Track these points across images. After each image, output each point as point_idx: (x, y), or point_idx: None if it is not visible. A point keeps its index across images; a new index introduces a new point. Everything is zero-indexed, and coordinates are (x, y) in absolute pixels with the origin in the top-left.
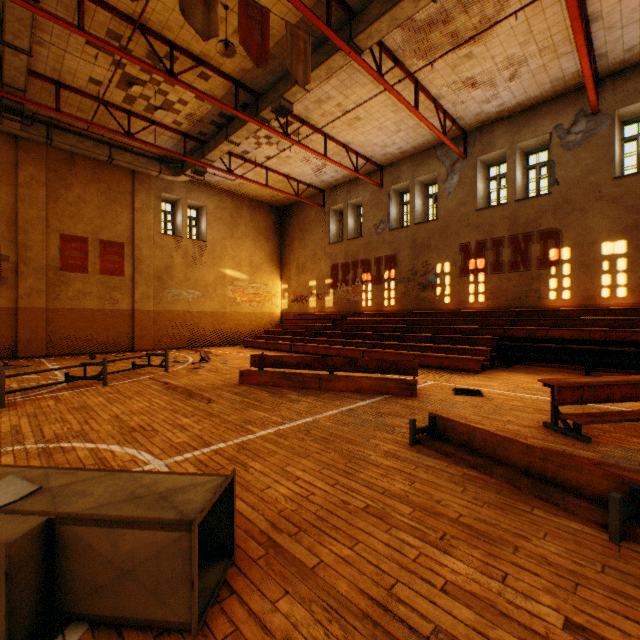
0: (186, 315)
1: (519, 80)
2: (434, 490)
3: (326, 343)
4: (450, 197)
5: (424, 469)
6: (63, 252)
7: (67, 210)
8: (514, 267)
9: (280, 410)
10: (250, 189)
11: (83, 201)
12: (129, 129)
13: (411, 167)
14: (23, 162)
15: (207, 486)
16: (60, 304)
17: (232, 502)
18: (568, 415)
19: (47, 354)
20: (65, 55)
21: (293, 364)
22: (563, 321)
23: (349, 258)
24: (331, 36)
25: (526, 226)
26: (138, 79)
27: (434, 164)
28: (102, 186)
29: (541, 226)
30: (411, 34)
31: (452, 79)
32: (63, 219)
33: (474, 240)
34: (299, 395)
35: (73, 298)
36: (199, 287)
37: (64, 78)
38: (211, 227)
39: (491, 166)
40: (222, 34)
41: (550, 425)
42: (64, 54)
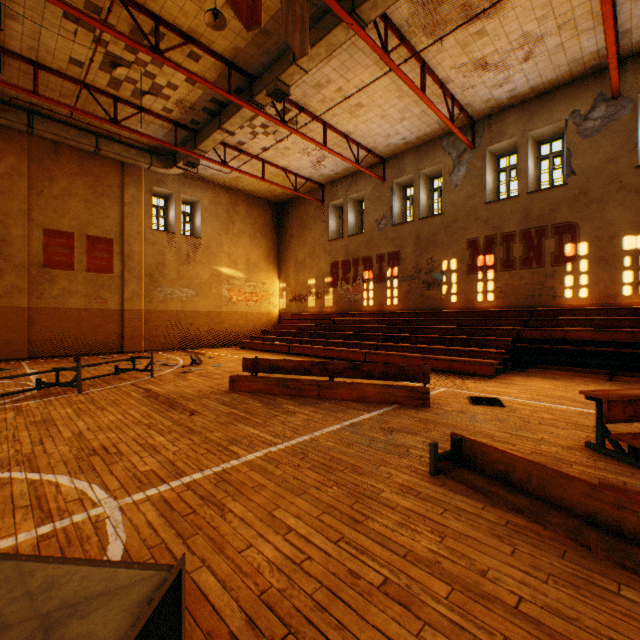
0: (179, 315)
1: (534, 61)
2: (474, 551)
3: (326, 344)
4: (457, 190)
5: (454, 514)
6: (47, 248)
7: (51, 203)
8: (526, 263)
9: (273, 425)
10: (246, 183)
11: (68, 194)
12: (115, 116)
13: (415, 159)
14: (3, 152)
15: (130, 596)
16: (43, 303)
17: (179, 609)
18: (621, 436)
19: (29, 356)
20: (41, 31)
21: (289, 369)
22: (582, 321)
23: (350, 255)
24: (331, 4)
25: (539, 220)
26: (122, 59)
27: (440, 155)
28: (89, 178)
29: (556, 219)
30: (419, 7)
31: (462, 60)
32: (47, 213)
33: (483, 235)
34: (295, 405)
35: (58, 297)
36: (193, 286)
37: (42, 58)
38: (206, 223)
39: (500, 157)
40: (212, 6)
41: (595, 446)
42: (40, 30)
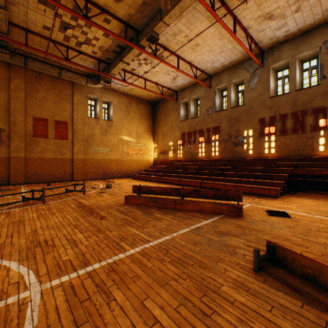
0: (101, 161)
1: (301, 12)
2: None
3: (178, 177)
4: (252, 91)
5: (280, 312)
6: (34, 127)
7: (37, 104)
8: (295, 131)
9: (147, 227)
10: (136, 92)
11: (45, 99)
12: (67, 56)
13: (228, 75)
14: (13, 78)
15: None
16: (33, 155)
17: None
18: None
19: (26, 182)
20: (28, 11)
21: (158, 192)
22: None
23: (191, 129)
24: None
25: (303, 106)
26: (69, 24)
27: (242, 72)
28: (56, 91)
29: (313, 105)
30: None
31: (257, 14)
32: (34, 109)
33: (268, 116)
34: (161, 214)
35: (40, 152)
36: (109, 146)
37: (29, 26)
38: (115, 113)
39: (278, 71)
40: None
41: None
42: (27, 10)
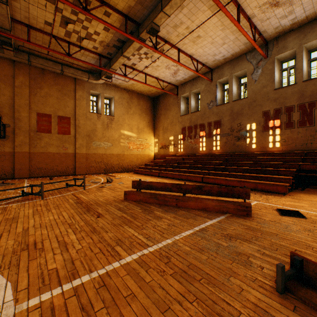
0: (103, 156)
1: None
2: None
3: (179, 172)
4: (256, 83)
5: None
6: (38, 122)
7: (40, 100)
8: (302, 124)
9: (147, 228)
10: (137, 87)
11: (49, 95)
12: (69, 52)
13: (230, 67)
14: (17, 74)
15: None
16: (37, 150)
17: None
18: None
19: (30, 176)
20: (29, 6)
21: (158, 187)
22: None
23: (192, 123)
24: None
25: (311, 97)
26: (70, 19)
27: (245, 64)
28: (59, 87)
29: None
30: None
31: (263, 1)
32: (38, 105)
33: (272, 108)
34: (162, 212)
35: (43, 147)
36: (110, 141)
37: (31, 22)
38: (116, 108)
39: (283, 62)
40: None
41: None
42: (28, 6)
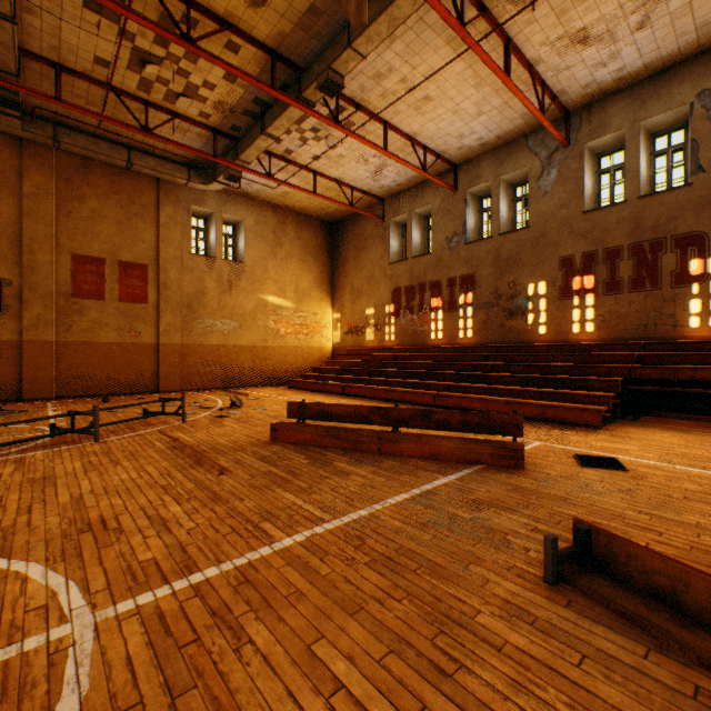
0: (220, 350)
1: (651, 29)
2: None
3: (386, 384)
4: (546, 198)
5: (601, 666)
6: (75, 275)
7: (80, 226)
8: (637, 285)
9: (320, 491)
10: (295, 200)
11: (99, 215)
12: (146, 123)
13: (494, 163)
14: (28, 169)
15: None
16: (72, 337)
17: None
18: None
19: (57, 396)
20: (61, 26)
21: (343, 415)
22: None
23: (414, 280)
24: None
25: (655, 230)
26: (152, 55)
27: (524, 157)
28: (121, 198)
29: (677, 229)
30: None
31: (557, 33)
32: (75, 237)
33: (580, 252)
34: (350, 463)
35: (87, 330)
36: (236, 317)
37: (65, 59)
38: (250, 246)
39: (602, 156)
40: None
41: None
42: (60, 24)
